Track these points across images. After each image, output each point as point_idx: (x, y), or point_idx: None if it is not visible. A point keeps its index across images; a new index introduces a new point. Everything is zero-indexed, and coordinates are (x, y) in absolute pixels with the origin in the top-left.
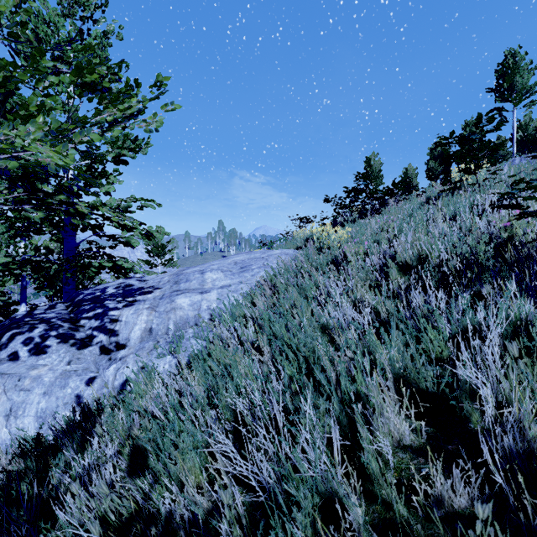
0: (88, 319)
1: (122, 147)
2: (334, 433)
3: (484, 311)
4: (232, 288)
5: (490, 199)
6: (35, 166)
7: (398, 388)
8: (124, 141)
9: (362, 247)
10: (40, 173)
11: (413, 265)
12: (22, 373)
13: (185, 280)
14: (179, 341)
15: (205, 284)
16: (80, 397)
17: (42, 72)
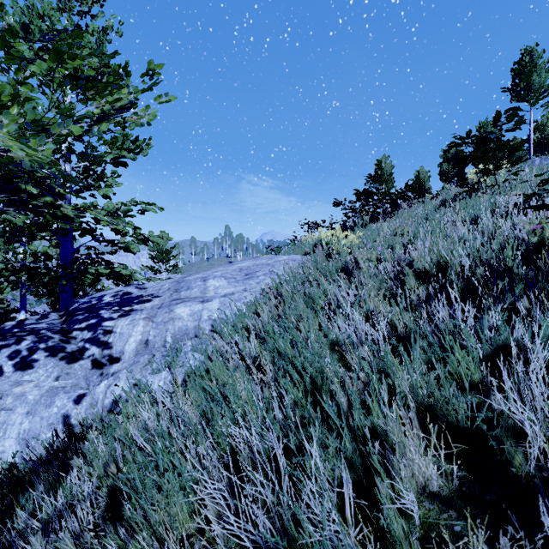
0: (81, 330)
1: (122, 148)
2: (347, 488)
3: (522, 329)
4: (236, 296)
5: (513, 201)
6: (9, 163)
7: (422, 419)
8: (123, 141)
9: (374, 252)
10: (16, 170)
11: (431, 273)
12: (4, 391)
13: (186, 288)
14: (177, 355)
15: (207, 292)
16: (66, 417)
17: (15, 56)
